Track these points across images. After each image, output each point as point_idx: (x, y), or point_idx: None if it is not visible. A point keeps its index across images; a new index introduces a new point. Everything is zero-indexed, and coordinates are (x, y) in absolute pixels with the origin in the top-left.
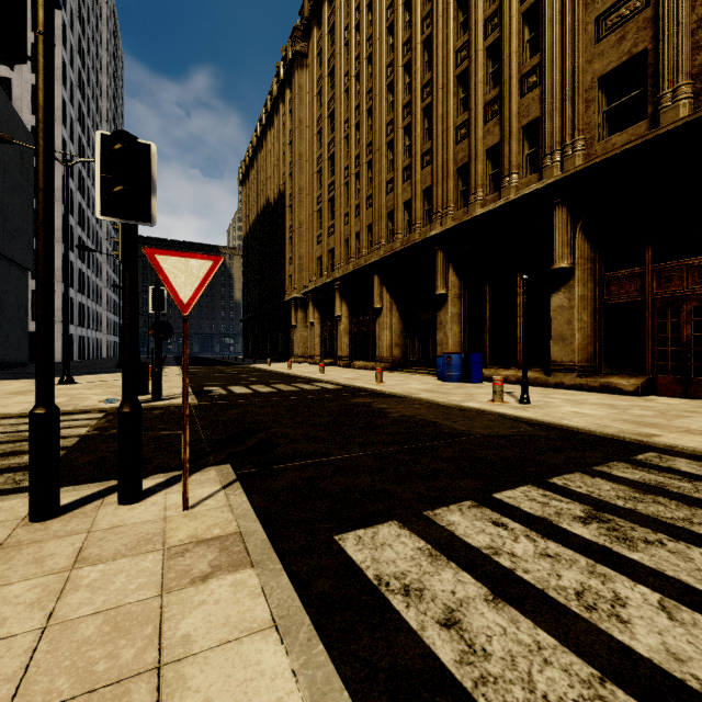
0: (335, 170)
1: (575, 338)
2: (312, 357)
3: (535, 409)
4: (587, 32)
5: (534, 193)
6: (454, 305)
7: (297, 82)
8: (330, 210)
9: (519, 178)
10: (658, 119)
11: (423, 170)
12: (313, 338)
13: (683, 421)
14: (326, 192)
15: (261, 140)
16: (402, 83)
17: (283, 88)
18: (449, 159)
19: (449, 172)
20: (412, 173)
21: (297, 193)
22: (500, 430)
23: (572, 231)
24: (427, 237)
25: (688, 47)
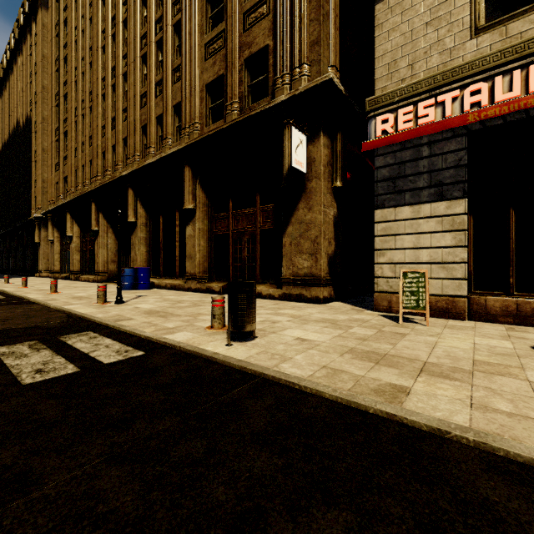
0: (67, 108)
1: (196, 257)
2: (52, 271)
3: (111, 307)
4: (201, 52)
5: (173, 154)
6: (142, 231)
7: (41, 20)
8: (66, 142)
9: (172, 142)
10: (226, 119)
11: (123, 123)
12: (52, 254)
13: (186, 309)
14: (62, 125)
15: (12, 64)
16: (111, 49)
17: (30, 20)
18: (136, 118)
19: (136, 128)
20: (116, 124)
21: (41, 121)
22: (23, 325)
23: (194, 184)
24: (120, 176)
25: (237, 80)
